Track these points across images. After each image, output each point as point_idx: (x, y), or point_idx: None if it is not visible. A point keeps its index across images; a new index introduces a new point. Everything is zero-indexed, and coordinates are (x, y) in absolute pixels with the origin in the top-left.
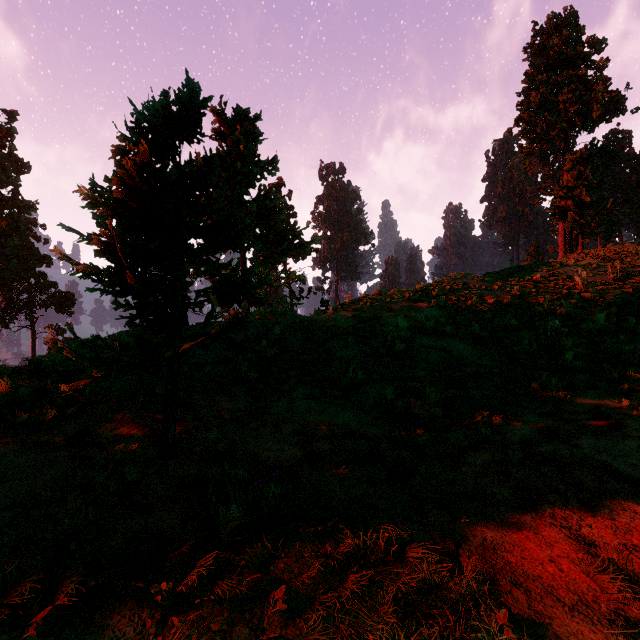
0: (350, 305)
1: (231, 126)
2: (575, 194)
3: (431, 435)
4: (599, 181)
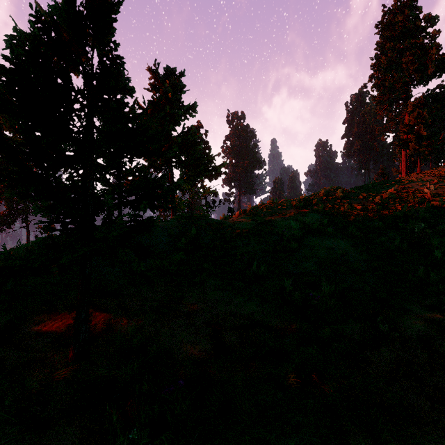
0: (250, 211)
1: (163, 81)
2: (415, 130)
3: (331, 329)
4: (433, 120)
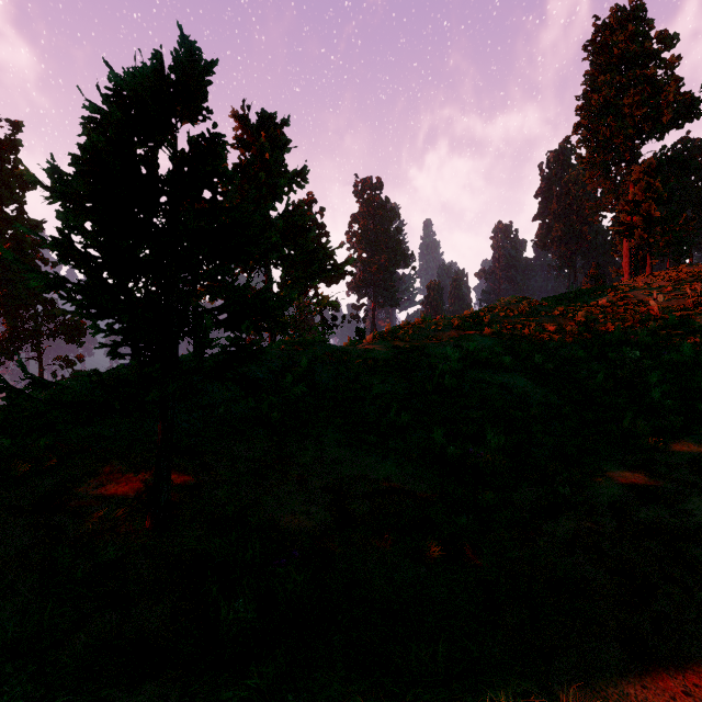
0: (390, 334)
1: (255, 133)
2: (643, 209)
3: (495, 494)
4: (670, 194)
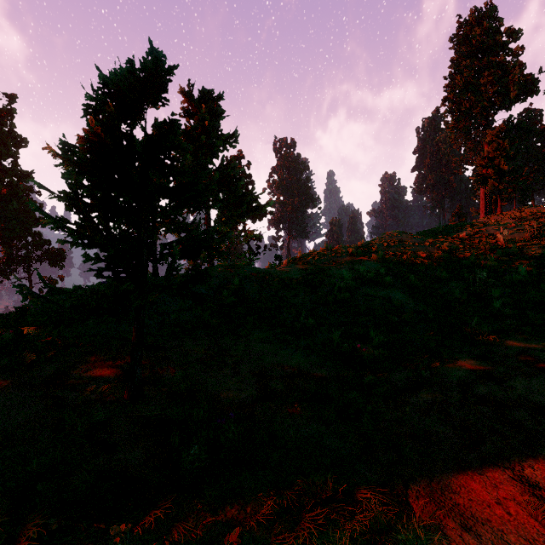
0: (300, 259)
1: (198, 105)
2: (495, 163)
3: (375, 376)
4: (515, 152)
